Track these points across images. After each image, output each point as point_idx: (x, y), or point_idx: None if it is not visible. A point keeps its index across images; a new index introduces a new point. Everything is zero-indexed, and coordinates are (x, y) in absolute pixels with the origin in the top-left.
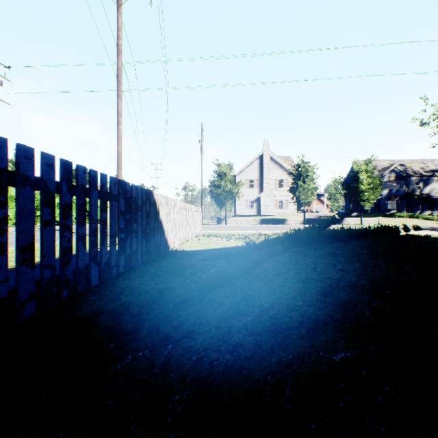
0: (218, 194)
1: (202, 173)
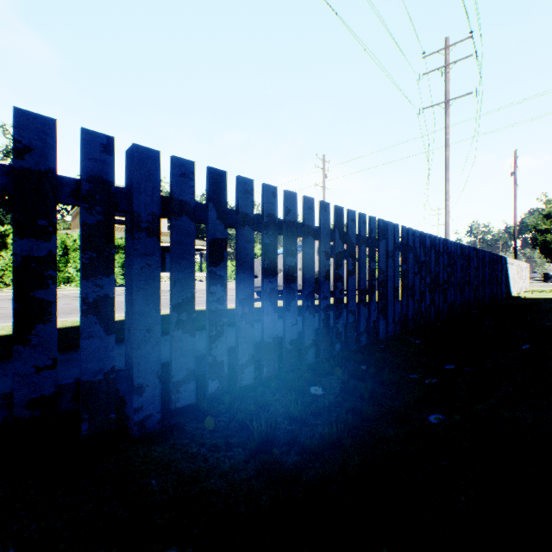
0: (545, 242)
1: (515, 215)
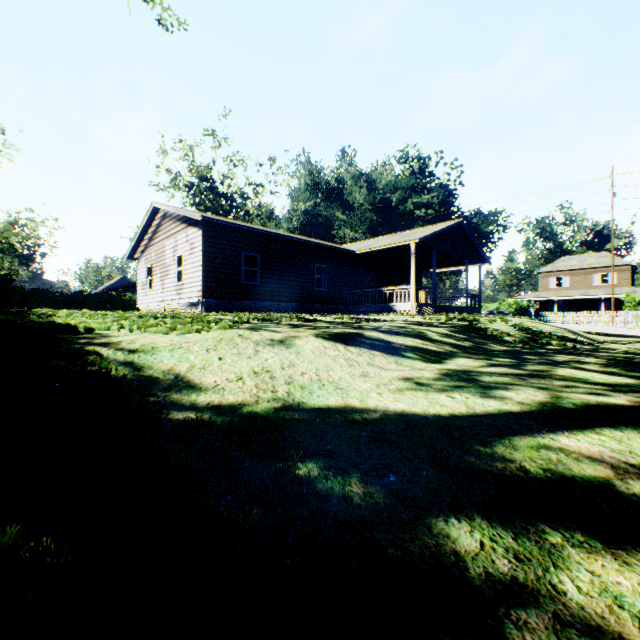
0: None
1: None
